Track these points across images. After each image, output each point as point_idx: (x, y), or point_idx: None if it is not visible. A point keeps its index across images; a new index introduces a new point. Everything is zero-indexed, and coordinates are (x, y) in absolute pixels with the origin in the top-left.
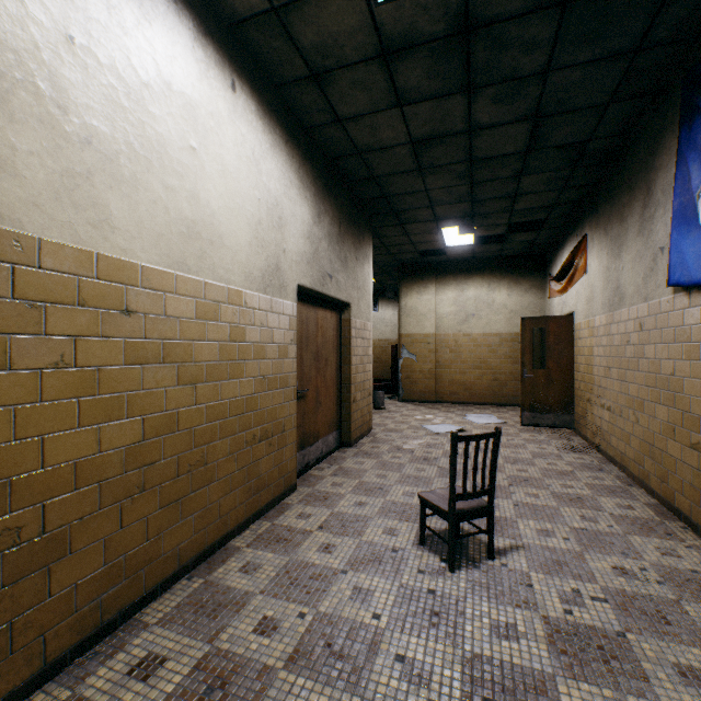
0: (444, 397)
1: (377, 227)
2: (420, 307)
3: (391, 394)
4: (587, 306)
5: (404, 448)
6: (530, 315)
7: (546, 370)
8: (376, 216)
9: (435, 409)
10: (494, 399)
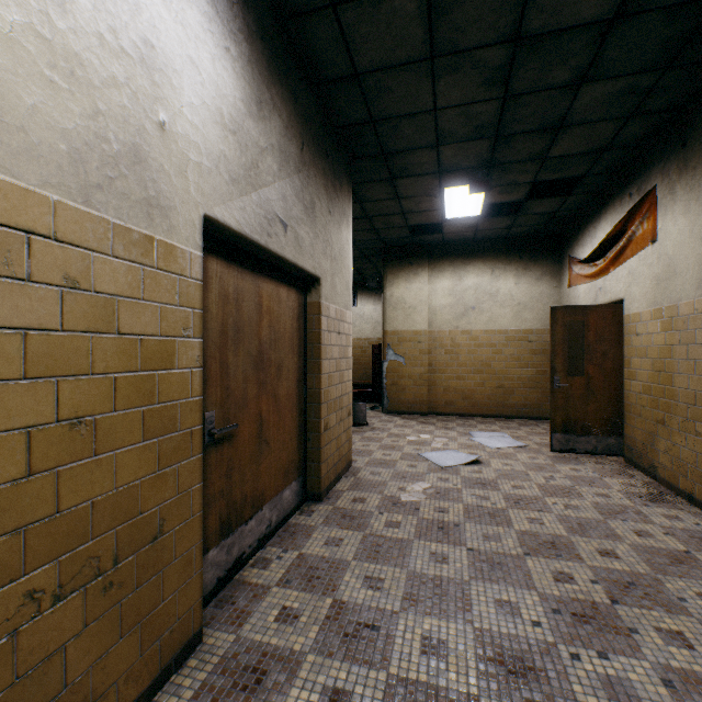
0: (438, 407)
1: (358, 183)
2: (408, 298)
3: (373, 403)
4: (658, 287)
5: (403, 501)
6: (542, 309)
7: (584, 378)
8: (358, 162)
9: (429, 424)
10: (499, 410)
